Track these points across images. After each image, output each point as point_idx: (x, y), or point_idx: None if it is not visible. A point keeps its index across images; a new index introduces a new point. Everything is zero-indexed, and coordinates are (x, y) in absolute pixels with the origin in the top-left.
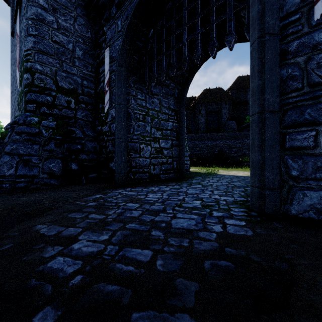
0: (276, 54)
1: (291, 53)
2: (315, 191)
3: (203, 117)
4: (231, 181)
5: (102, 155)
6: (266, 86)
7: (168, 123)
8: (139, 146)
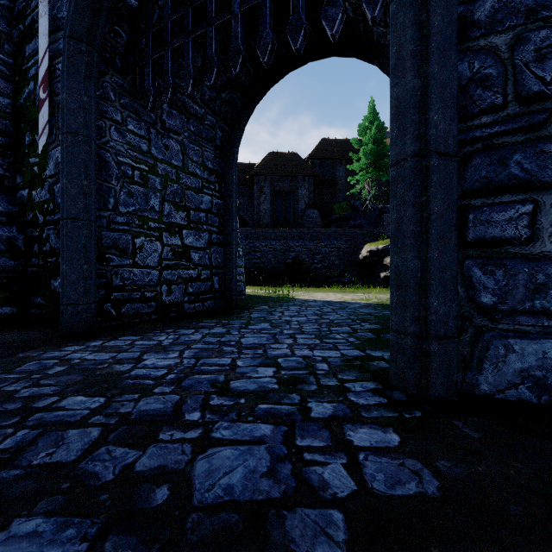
0: (452, 20)
1: (479, 25)
2: (532, 340)
3: (268, 200)
4: (323, 312)
5: (33, 260)
6: (433, 91)
7: (201, 196)
8: (131, 241)
